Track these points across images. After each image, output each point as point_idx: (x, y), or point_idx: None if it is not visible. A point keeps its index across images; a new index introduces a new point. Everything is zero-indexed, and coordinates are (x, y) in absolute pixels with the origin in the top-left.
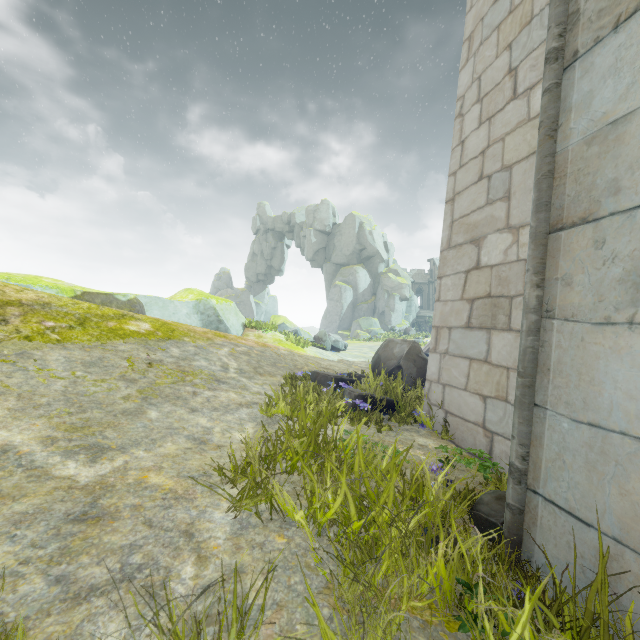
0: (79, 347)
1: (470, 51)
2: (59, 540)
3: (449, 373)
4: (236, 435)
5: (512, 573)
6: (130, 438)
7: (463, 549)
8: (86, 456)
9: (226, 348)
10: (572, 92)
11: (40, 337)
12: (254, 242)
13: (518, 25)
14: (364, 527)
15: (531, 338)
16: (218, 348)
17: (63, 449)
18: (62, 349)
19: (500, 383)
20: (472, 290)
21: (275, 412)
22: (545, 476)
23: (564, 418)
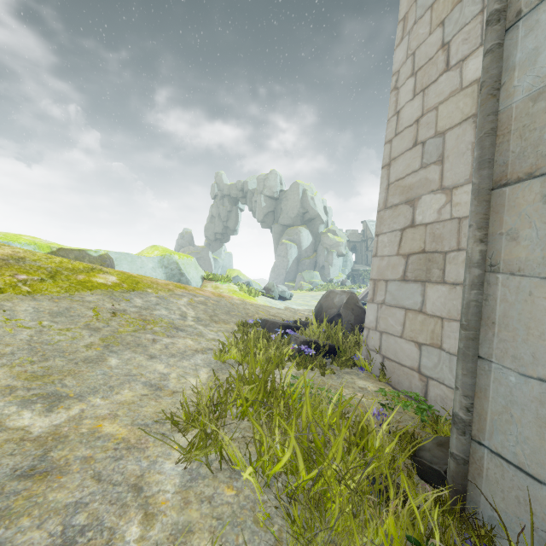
0: (48, 298)
1: (405, 30)
2: (1, 500)
3: (386, 321)
4: (191, 380)
5: (458, 523)
6: (89, 386)
7: (415, 510)
8: (43, 405)
9: (185, 298)
10: (515, 51)
11: (12, 289)
12: (212, 206)
13: (450, 3)
14: (312, 479)
15: (475, 292)
16: (178, 298)
17: (20, 398)
18: (32, 300)
19: (435, 332)
20: (407, 246)
21: (228, 358)
22: (491, 428)
23: (511, 372)
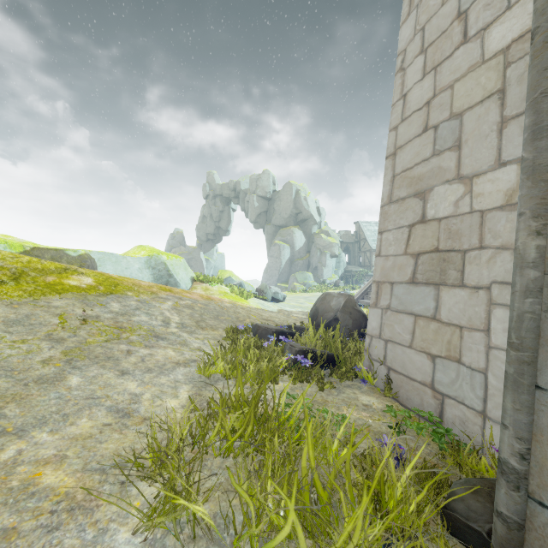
0: (6, 304)
1: (412, 4)
2: None
3: (392, 329)
4: (168, 402)
5: None
6: (36, 415)
7: None
8: None
9: (170, 302)
10: None
11: None
12: (204, 206)
13: None
14: None
15: (530, 300)
16: (161, 302)
17: None
18: None
19: (451, 342)
20: (417, 244)
21: (213, 372)
22: None
23: None
